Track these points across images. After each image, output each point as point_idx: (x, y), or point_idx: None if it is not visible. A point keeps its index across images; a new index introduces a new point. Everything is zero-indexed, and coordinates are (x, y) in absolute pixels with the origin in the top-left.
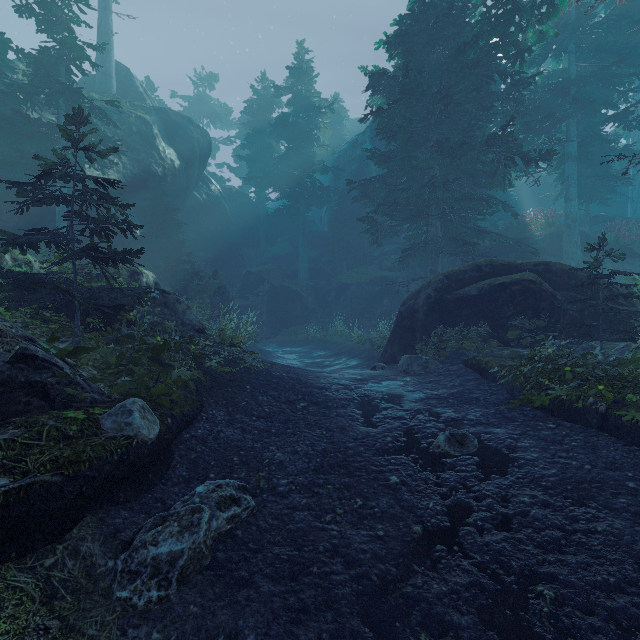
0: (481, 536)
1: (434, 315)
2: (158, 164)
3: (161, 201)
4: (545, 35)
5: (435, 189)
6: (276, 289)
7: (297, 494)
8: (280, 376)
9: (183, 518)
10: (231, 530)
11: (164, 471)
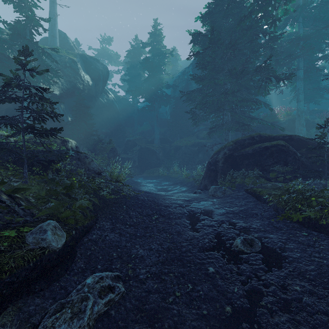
0: (272, 317)
1: (228, 164)
2: (80, 83)
3: (81, 102)
4: (288, 11)
5: (227, 95)
6: (143, 149)
7: (151, 280)
8: (143, 199)
9: (75, 305)
10: (107, 310)
11: (69, 265)
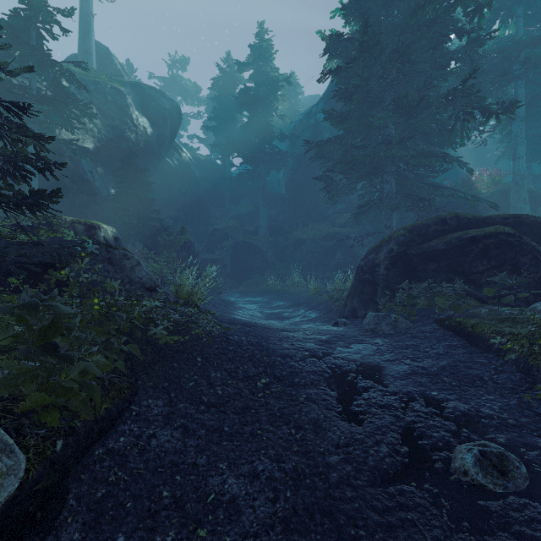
0: None
1: (396, 269)
2: (131, 130)
3: (131, 162)
4: None
5: (391, 147)
6: (239, 244)
7: None
8: (238, 341)
9: None
10: None
11: None
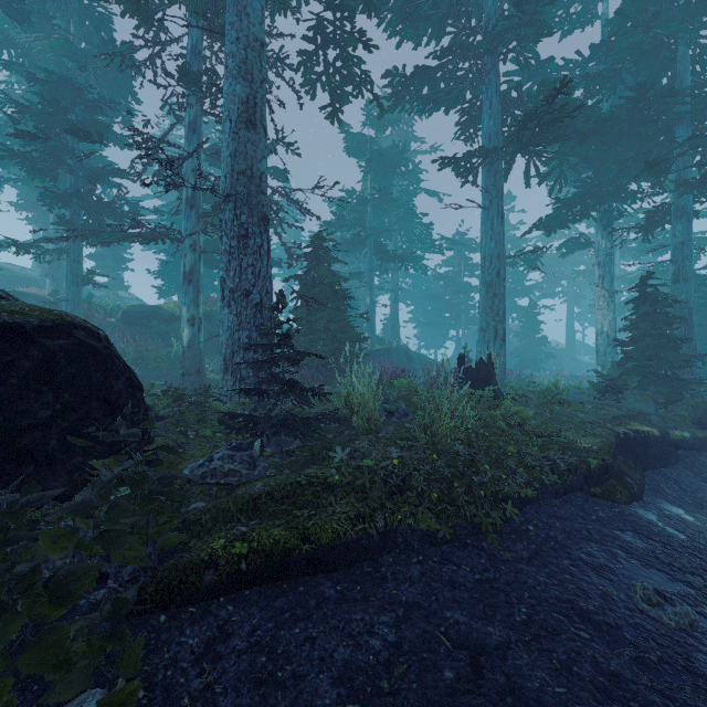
0: None
1: None
2: None
3: None
4: None
5: None
6: None
7: None
8: None
9: None
10: None
11: None
